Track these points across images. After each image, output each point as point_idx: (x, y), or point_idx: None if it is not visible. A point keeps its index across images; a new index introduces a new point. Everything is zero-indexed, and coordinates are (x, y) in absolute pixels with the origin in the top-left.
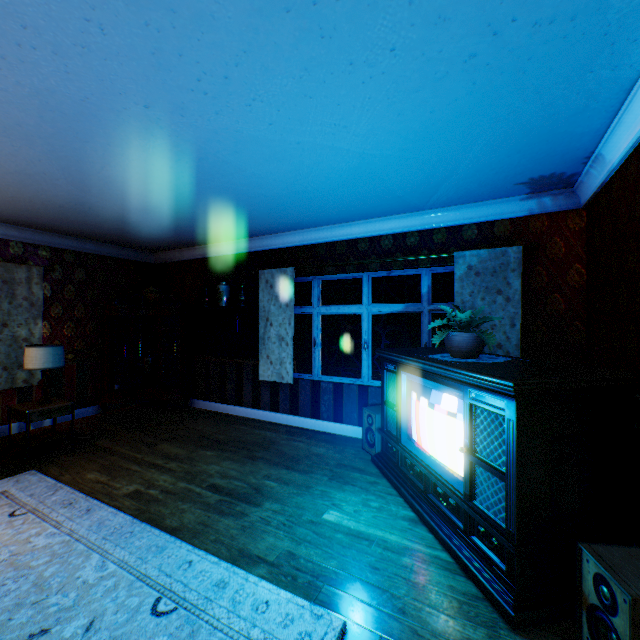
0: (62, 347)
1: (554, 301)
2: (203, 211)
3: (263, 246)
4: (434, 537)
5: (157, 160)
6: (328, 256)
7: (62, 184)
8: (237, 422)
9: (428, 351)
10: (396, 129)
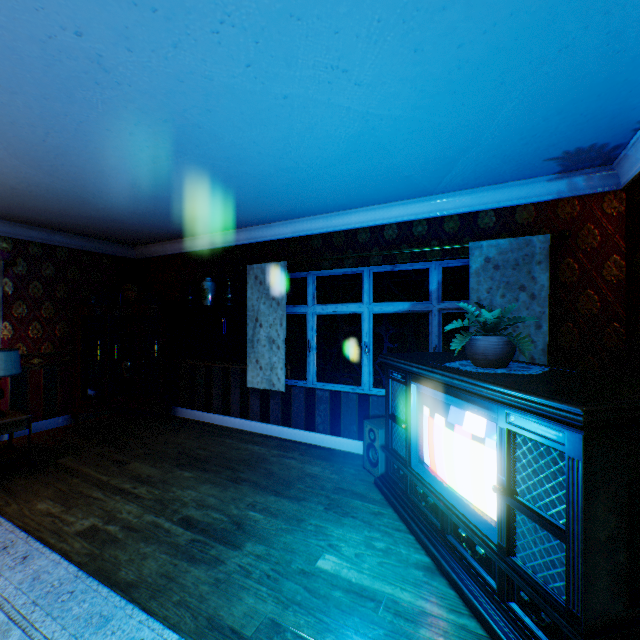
0: (17, 352)
1: (587, 298)
2: (180, 195)
3: (252, 238)
4: (457, 595)
5: (111, 122)
6: (324, 249)
7: (4, 157)
8: (223, 434)
9: (441, 357)
10: (411, 75)
